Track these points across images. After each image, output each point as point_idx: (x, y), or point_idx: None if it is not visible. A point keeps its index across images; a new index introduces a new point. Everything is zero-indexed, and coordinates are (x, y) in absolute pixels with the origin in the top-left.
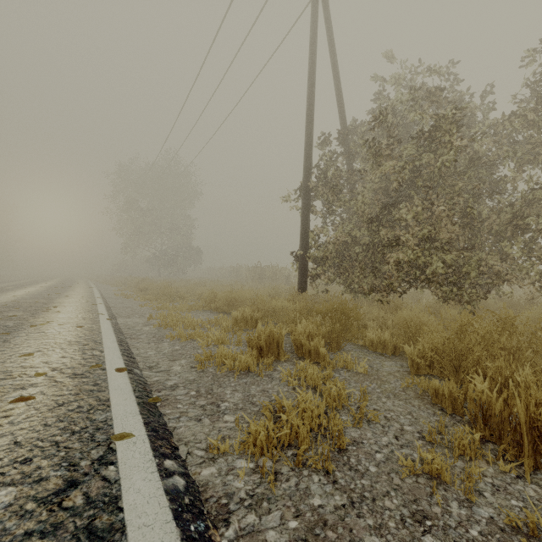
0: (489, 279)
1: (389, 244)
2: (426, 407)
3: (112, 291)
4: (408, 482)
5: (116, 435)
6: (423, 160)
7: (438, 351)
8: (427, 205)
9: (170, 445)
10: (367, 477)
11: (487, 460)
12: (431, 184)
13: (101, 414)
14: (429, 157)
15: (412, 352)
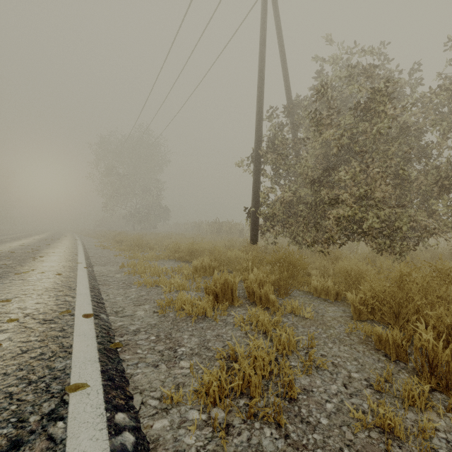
0: (417, 232)
1: (329, 202)
2: (370, 353)
3: (93, 243)
4: (361, 437)
5: (71, 386)
6: (360, 128)
7: (379, 298)
8: (363, 167)
9: (125, 394)
10: (318, 430)
11: (437, 411)
12: (367, 149)
13: (61, 362)
14: (365, 125)
15: (354, 299)
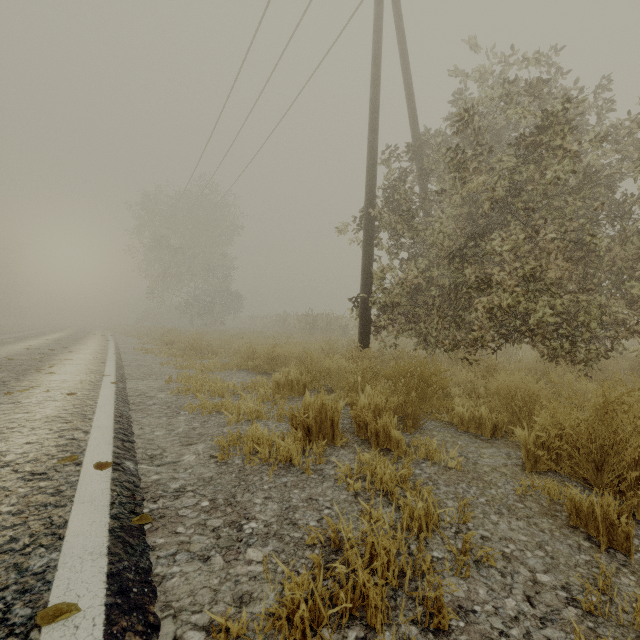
0: (609, 330)
1: (478, 285)
2: (563, 534)
3: (132, 345)
4: None
5: (47, 610)
6: (525, 174)
7: (570, 439)
8: (530, 233)
9: (145, 621)
10: None
11: None
12: (535, 205)
13: (41, 556)
14: (532, 170)
15: (525, 438)
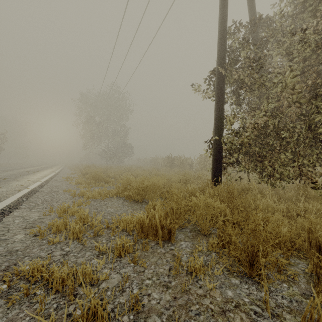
0: None
1: None
2: None
3: (65, 174)
4: None
5: None
6: None
7: None
8: None
9: None
10: None
11: None
12: None
13: None
14: None
15: None
